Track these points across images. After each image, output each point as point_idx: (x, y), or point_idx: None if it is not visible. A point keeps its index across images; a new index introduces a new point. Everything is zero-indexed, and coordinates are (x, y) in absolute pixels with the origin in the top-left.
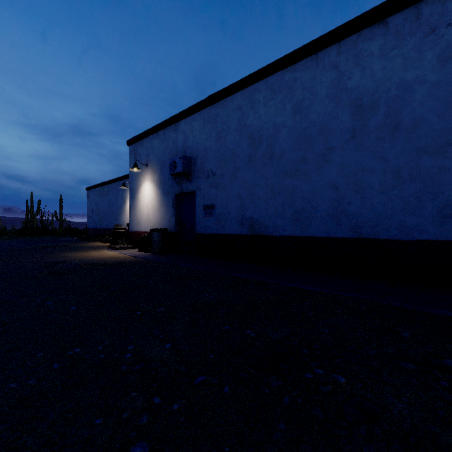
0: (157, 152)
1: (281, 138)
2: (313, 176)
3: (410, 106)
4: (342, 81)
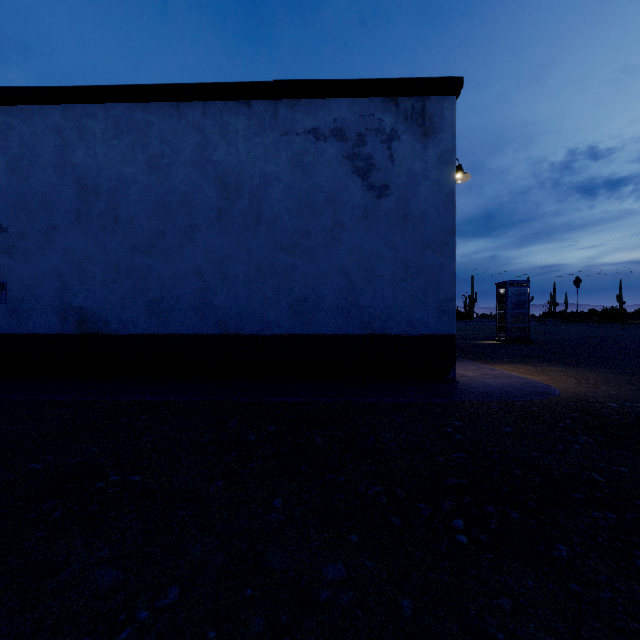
0: None
1: (130, 197)
2: (174, 257)
3: (270, 201)
4: (208, 150)
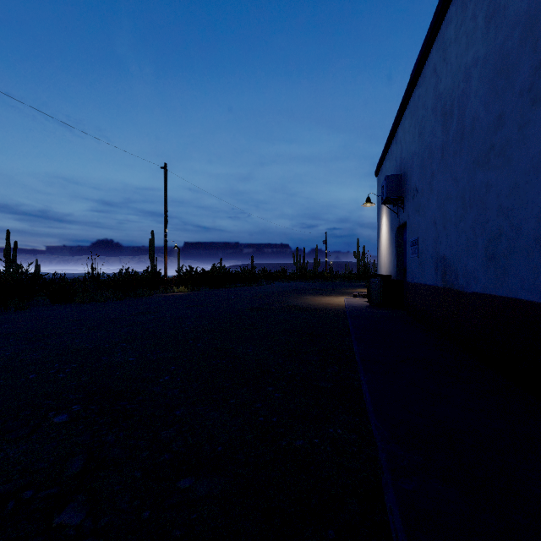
0: None
1: (471, 91)
2: (512, 152)
3: None
4: None
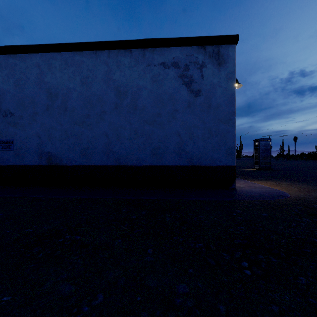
0: None
1: (73, 98)
2: (94, 127)
3: (141, 99)
4: (111, 74)
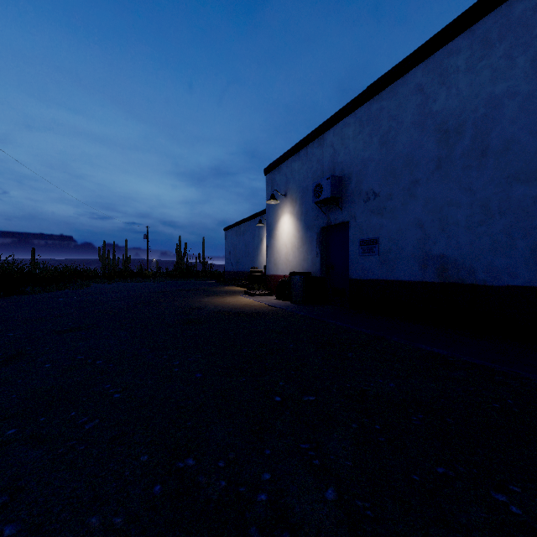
0: (297, 177)
1: (504, 117)
2: None
3: None
4: None
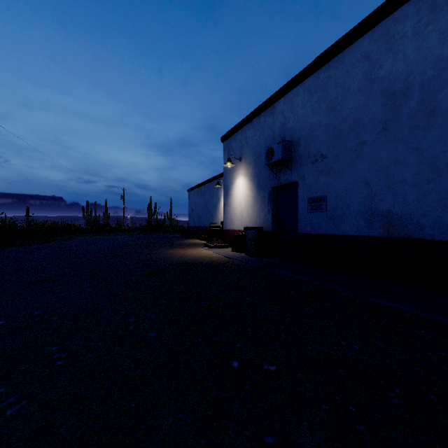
0: (250, 143)
1: None
2: None
3: None
4: None
